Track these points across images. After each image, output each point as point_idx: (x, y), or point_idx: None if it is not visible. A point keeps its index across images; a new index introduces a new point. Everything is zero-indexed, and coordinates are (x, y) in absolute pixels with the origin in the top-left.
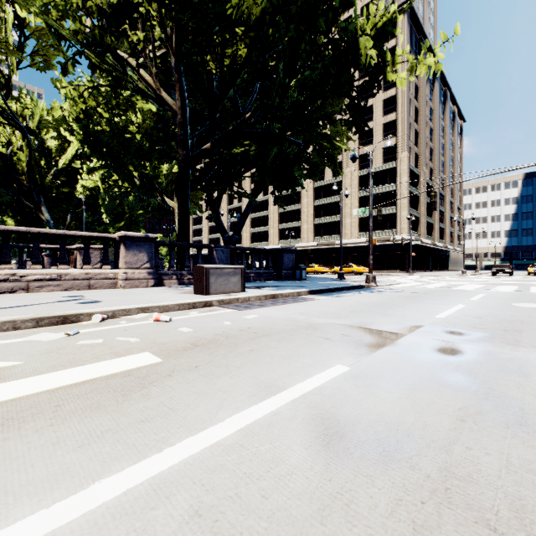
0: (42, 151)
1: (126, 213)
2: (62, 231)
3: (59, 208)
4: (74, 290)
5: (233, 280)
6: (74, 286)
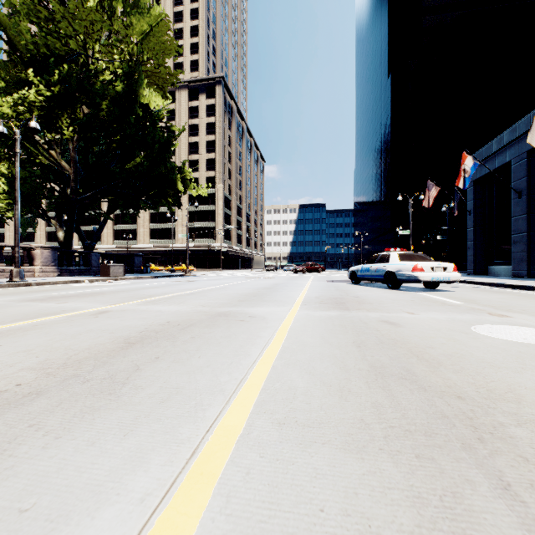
0: None
1: None
2: (4, 244)
3: None
4: None
5: (120, 271)
6: None
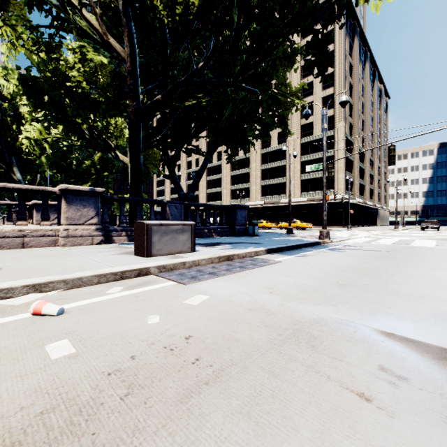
0: (16, 117)
1: (92, 173)
2: None
3: (32, 169)
4: (3, 249)
5: (181, 239)
6: (4, 244)
